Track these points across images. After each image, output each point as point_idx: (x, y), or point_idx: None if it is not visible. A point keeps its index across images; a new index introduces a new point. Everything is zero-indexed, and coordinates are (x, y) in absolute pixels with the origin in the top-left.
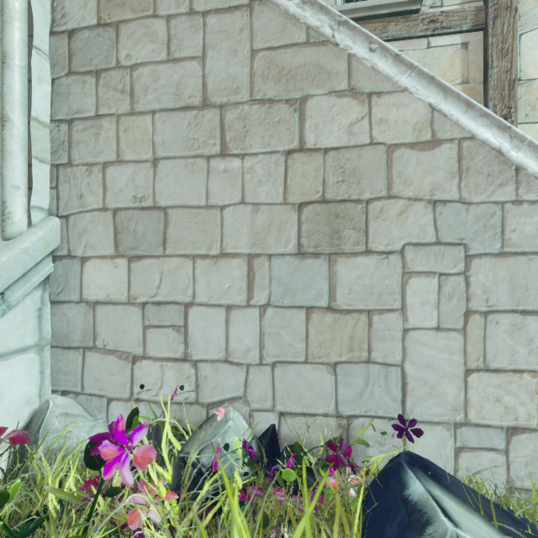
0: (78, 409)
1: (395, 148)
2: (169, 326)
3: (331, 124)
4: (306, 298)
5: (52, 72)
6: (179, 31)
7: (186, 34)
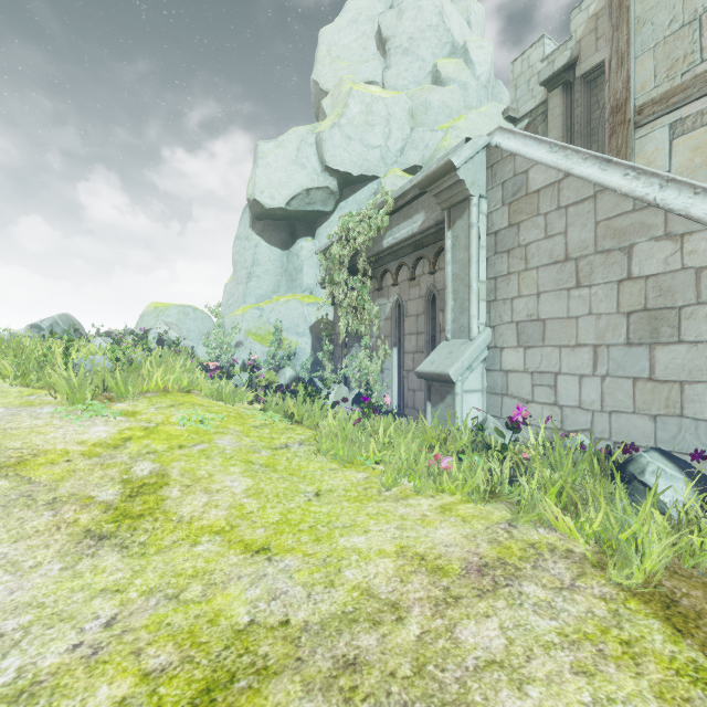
0: (499, 424)
1: (703, 269)
2: (546, 385)
3: (651, 260)
4: (632, 372)
5: (487, 254)
6: (551, 220)
7: (555, 221)
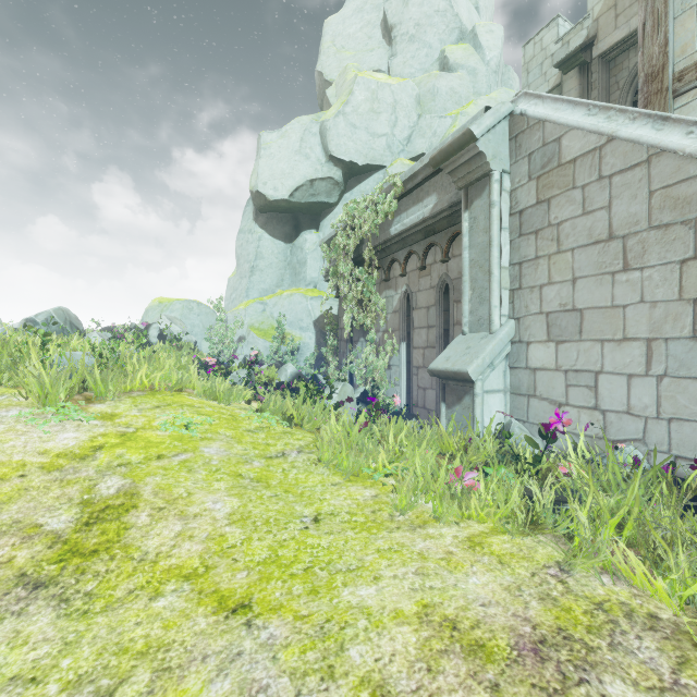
0: (525, 429)
1: None
2: (583, 386)
3: None
4: None
5: (510, 237)
6: (591, 193)
7: (596, 194)
